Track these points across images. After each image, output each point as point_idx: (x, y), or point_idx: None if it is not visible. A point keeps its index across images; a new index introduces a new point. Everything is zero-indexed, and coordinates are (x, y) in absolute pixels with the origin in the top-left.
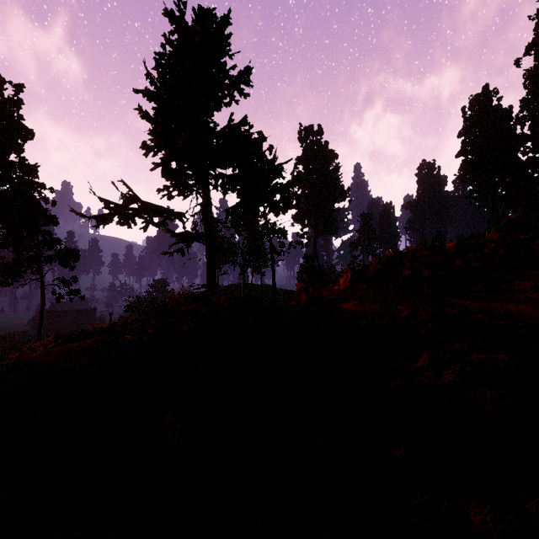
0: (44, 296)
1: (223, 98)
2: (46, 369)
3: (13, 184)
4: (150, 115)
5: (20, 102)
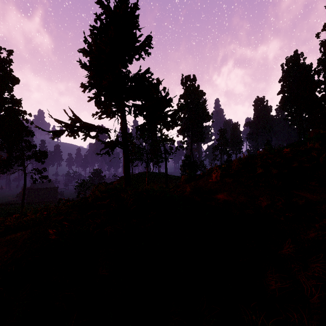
0: (25, 180)
1: (134, 55)
2: None
3: (7, 111)
4: (86, 66)
5: (11, 61)
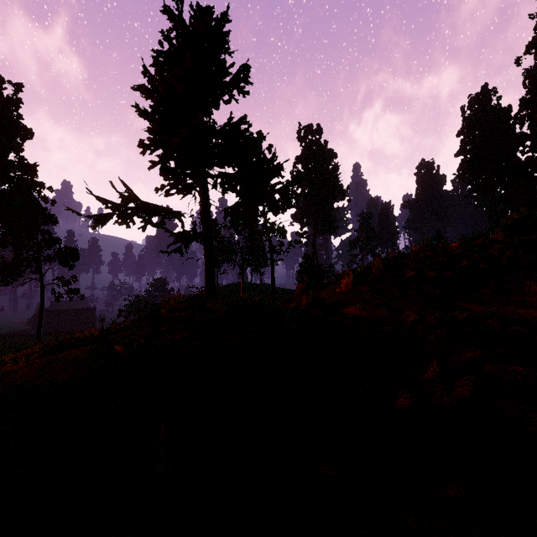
0: (43, 296)
1: (222, 96)
2: (25, 385)
3: (13, 183)
4: (147, 113)
5: (19, 101)
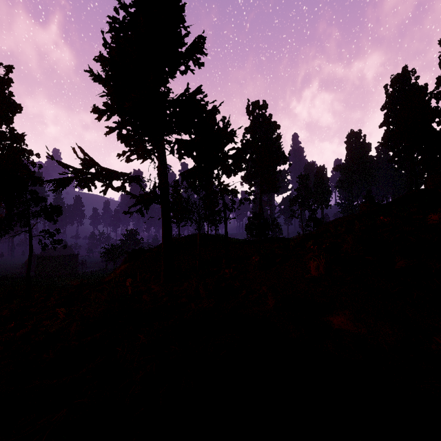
0: (31, 246)
1: (178, 65)
2: None
3: (4, 150)
4: (101, 78)
5: (10, 81)
